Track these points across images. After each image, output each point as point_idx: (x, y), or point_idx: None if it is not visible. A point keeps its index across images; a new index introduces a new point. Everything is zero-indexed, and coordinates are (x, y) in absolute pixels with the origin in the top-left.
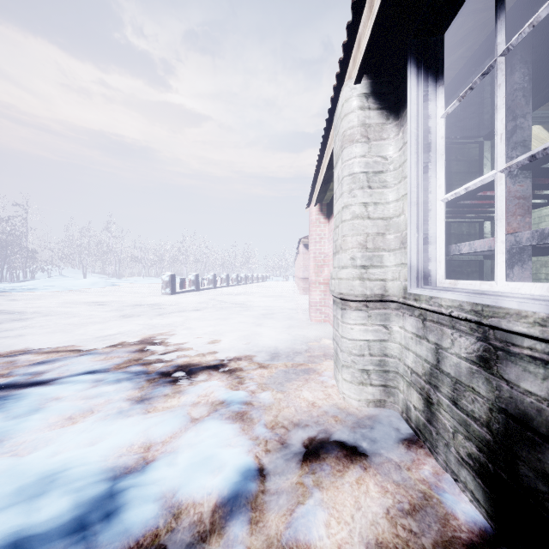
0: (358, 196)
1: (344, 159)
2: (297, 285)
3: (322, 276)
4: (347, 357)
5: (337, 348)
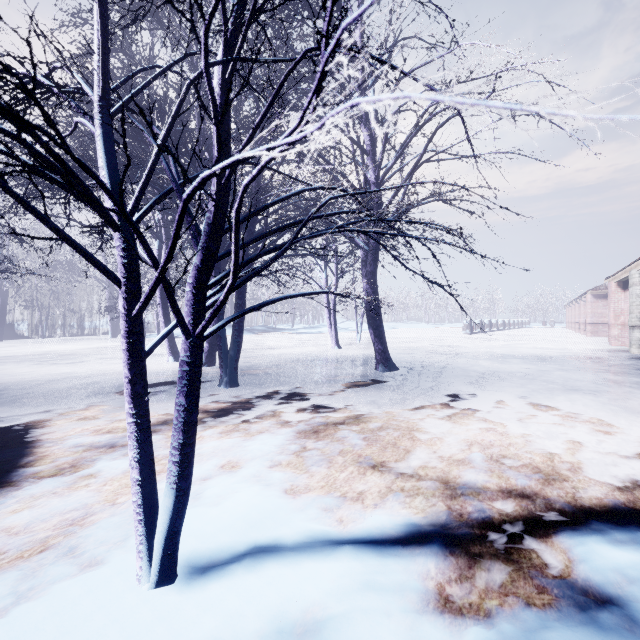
0: (638, 300)
1: (633, 289)
2: (576, 330)
3: (619, 321)
4: (634, 342)
5: (630, 341)
